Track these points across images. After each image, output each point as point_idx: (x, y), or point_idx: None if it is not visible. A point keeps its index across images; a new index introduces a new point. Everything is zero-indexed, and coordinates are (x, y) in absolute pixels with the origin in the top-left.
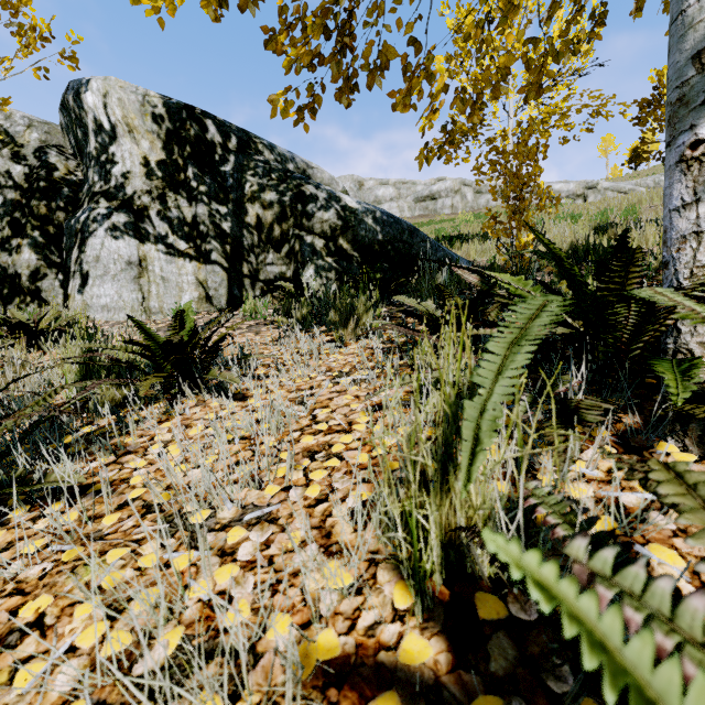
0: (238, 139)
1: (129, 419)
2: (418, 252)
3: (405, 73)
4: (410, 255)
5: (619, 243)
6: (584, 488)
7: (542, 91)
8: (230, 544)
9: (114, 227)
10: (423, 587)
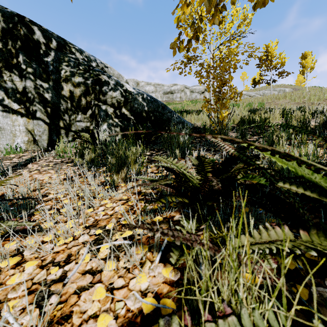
0: (57, 42)
1: None
2: (166, 118)
3: None
4: (162, 119)
5: None
6: None
7: (267, 1)
8: None
9: None
10: None
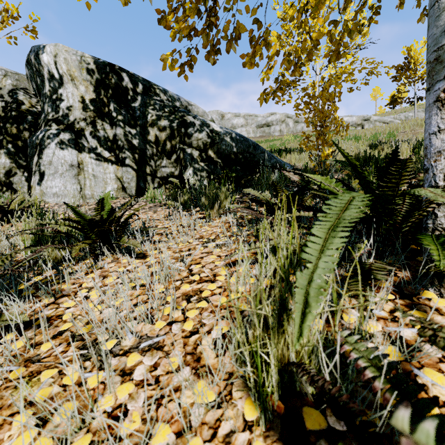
0: (143, 86)
1: (64, 272)
2: (259, 160)
3: (251, 42)
4: (254, 161)
5: (392, 156)
6: (375, 325)
7: (340, 56)
8: (129, 366)
9: (61, 142)
10: (265, 405)
